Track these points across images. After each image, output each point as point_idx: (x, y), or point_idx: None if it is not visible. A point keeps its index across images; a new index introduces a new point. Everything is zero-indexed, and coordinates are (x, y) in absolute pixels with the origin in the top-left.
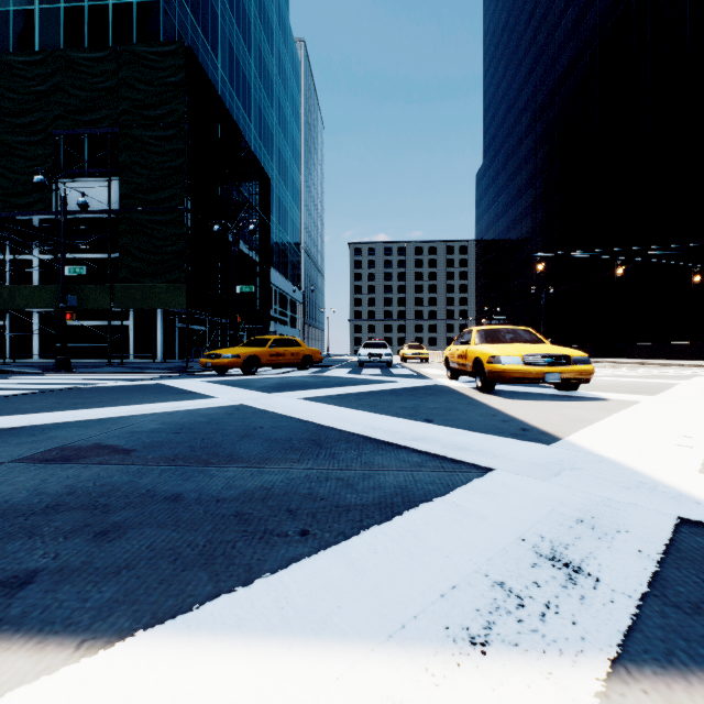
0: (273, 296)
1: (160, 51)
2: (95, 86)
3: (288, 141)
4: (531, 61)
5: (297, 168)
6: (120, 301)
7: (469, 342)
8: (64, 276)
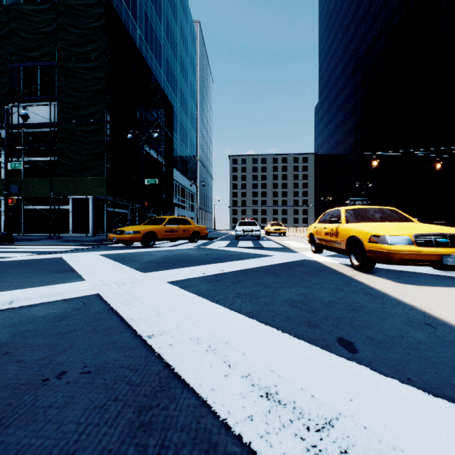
0: (177, 189)
1: (86, 3)
2: (39, 30)
3: (188, 85)
4: (354, 28)
5: (194, 104)
6: (57, 191)
7: (339, 221)
8: (7, 170)
